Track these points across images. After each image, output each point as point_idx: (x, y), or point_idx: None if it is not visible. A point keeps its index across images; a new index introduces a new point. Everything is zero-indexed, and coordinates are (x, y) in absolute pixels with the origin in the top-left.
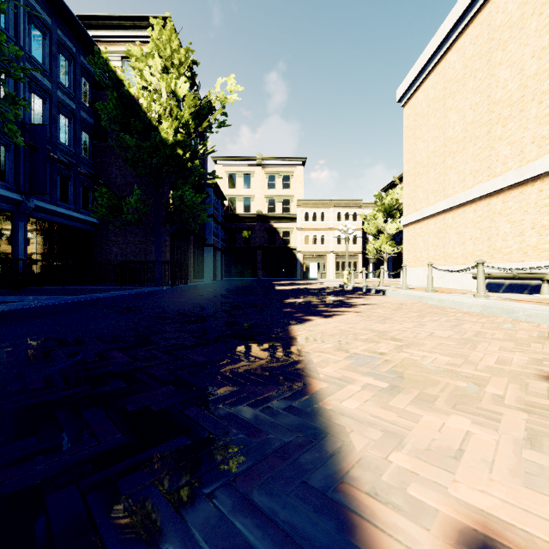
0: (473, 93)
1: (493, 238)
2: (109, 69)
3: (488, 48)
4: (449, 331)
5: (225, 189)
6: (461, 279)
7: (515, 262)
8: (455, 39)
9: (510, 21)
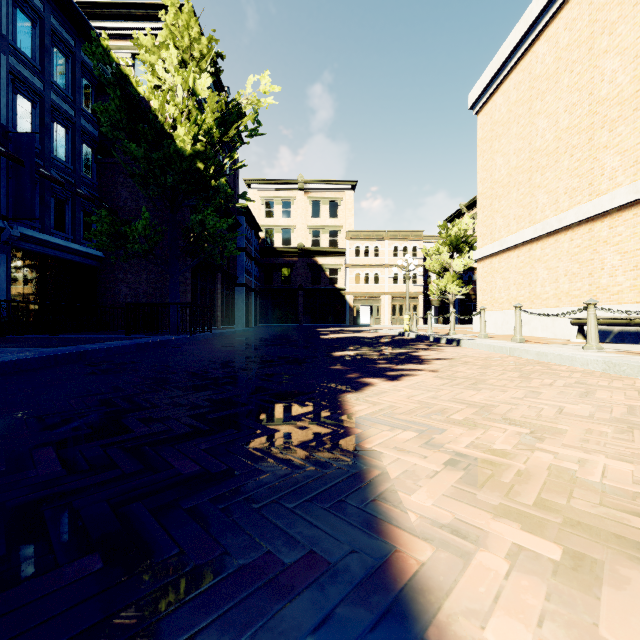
0: (570, 91)
1: (597, 273)
2: (111, 61)
3: (589, 33)
4: (583, 404)
5: (260, 218)
6: (552, 325)
7: (627, 304)
8: (545, 25)
9: None
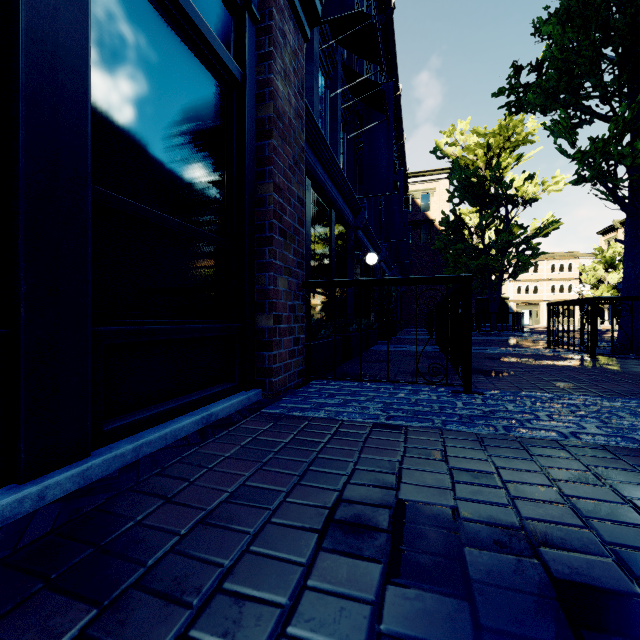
0: None
1: None
2: None
3: None
4: None
5: None
6: None
7: None
8: None
9: None
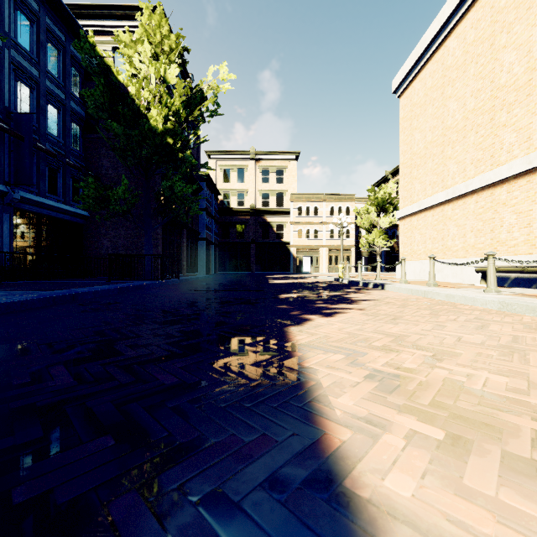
0: (475, 79)
1: (497, 229)
2: (96, 55)
3: (491, 31)
4: (478, 335)
5: (218, 183)
6: (461, 272)
7: (521, 255)
8: (455, 24)
9: (516, 1)
